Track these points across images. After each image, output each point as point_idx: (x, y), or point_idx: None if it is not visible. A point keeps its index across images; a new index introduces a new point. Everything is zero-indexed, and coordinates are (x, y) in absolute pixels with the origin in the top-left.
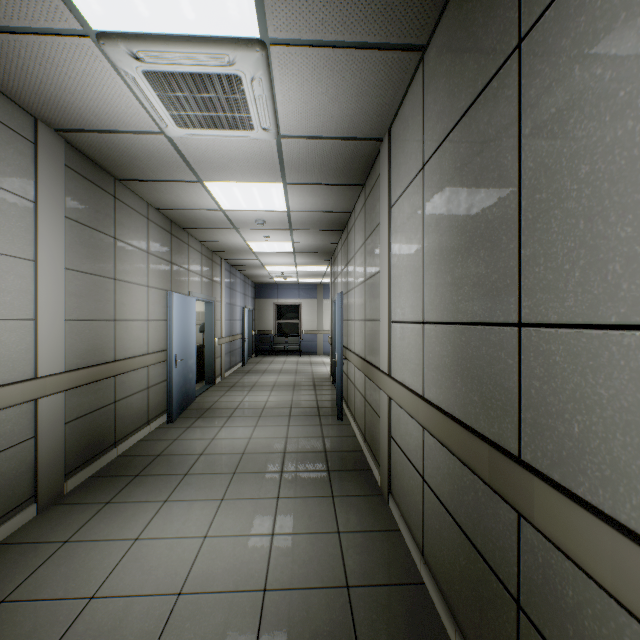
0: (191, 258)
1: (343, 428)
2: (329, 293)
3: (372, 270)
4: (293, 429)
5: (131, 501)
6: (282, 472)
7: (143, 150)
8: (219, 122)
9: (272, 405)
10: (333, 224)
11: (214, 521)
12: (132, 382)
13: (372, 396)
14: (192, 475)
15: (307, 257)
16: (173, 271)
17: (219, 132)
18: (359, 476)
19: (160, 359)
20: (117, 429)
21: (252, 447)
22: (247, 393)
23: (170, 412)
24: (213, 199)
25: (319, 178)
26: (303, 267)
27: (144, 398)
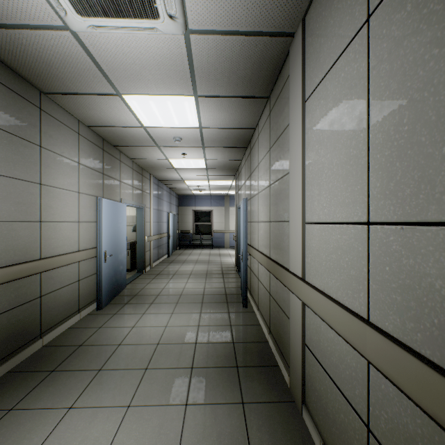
0: (123, 172)
1: (248, 316)
2: (233, 202)
3: (278, 173)
4: (204, 316)
5: (35, 408)
6: (192, 368)
7: (55, 53)
8: (120, 5)
9: (188, 292)
10: (238, 141)
11: (114, 441)
12: (61, 277)
13: (278, 294)
14: (105, 371)
15: (217, 173)
16: (105, 181)
17: (123, 22)
18: (267, 374)
19: (91, 255)
20: (43, 321)
21: (167, 336)
22: (169, 280)
23: (100, 300)
24: (134, 115)
25: (228, 89)
26: (214, 181)
27: (74, 290)
